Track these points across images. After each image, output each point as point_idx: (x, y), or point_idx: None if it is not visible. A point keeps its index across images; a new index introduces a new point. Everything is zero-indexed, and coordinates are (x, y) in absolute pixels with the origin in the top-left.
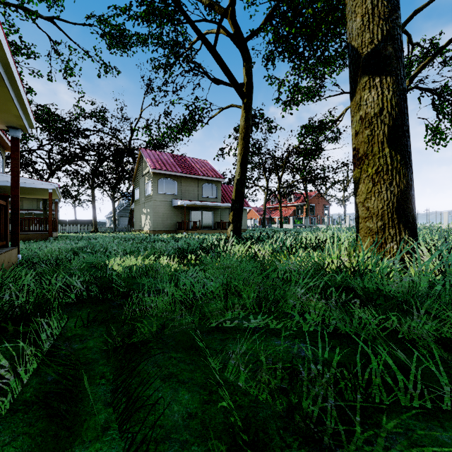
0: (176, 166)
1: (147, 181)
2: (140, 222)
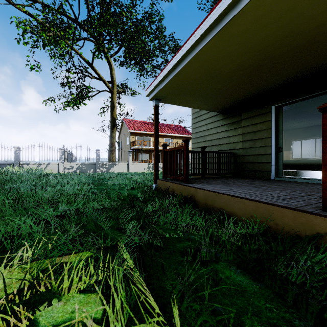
0: None
1: None
2: None
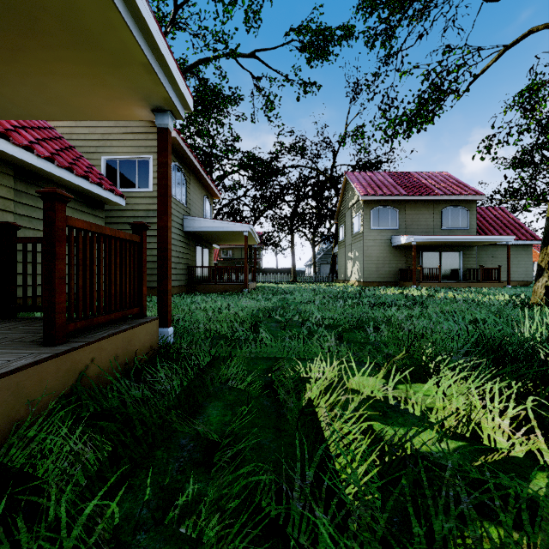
0: (397, 187)
1: (354, 215)
2: (344, 269)
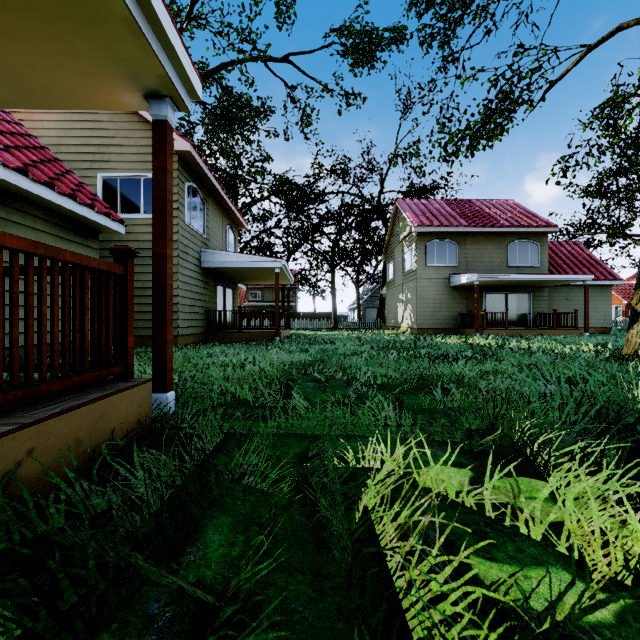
0: (457, 216)
1: (406, 249)
2: (394, 314)
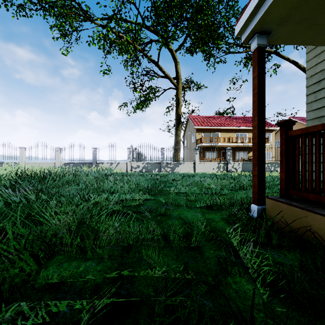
0: None
1: None
2: None
